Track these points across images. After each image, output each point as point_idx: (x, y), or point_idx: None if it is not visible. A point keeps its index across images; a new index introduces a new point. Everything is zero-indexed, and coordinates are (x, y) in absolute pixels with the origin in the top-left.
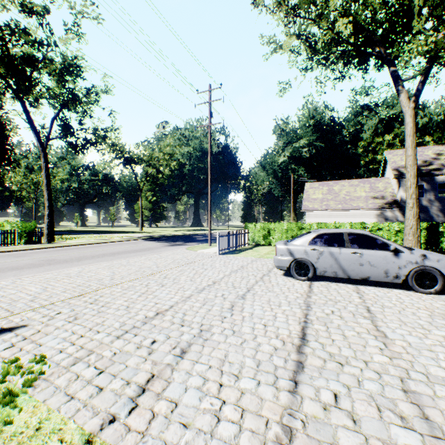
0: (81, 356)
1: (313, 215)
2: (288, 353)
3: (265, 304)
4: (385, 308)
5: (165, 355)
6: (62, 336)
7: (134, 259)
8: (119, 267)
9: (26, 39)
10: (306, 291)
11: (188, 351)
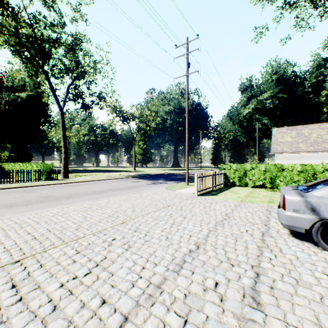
0: None
1: (282, 157)
2: None
3: None
4: None
5: None
6: None
7: (115, 198)
8: (95, 209)
9: (45, 23)
10: None
11: None
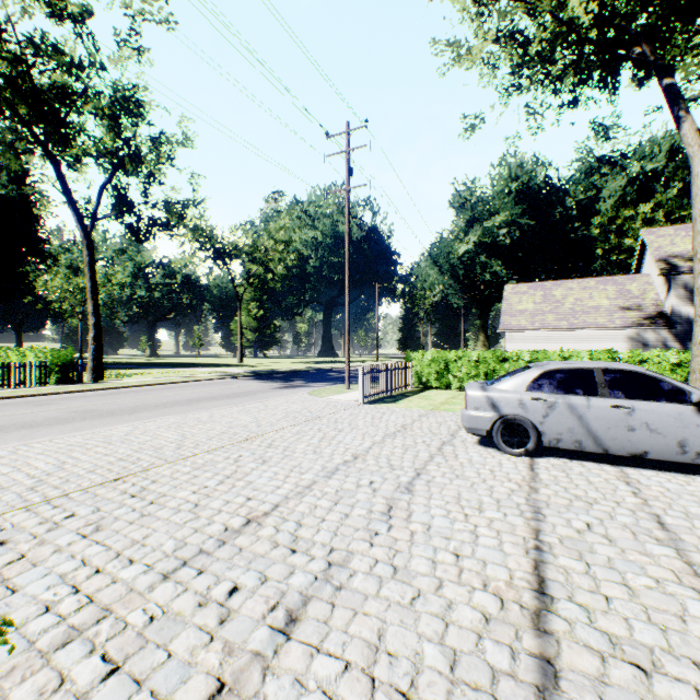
0: (83, 623)
1: (518, 337)
2: (515, 633)
3: (453, 504)
4: (694, 519)
5: (252, 628)
6: (60, 571)
7: (222, 410)
8: (195, 425)
9: (57, 60)
10: (526, 478)
11: (302, 618)
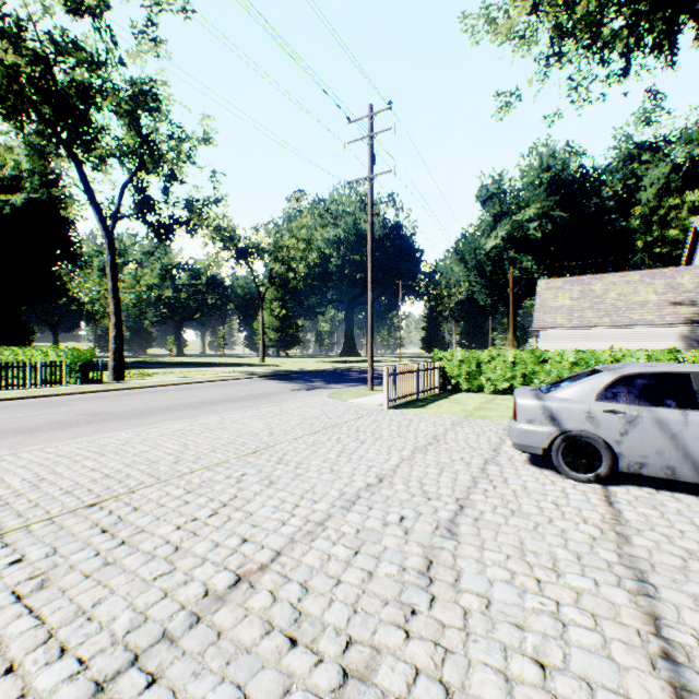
0: None
1: (554, 336)
2: None
3: (516, 560)
4: None
5: None
6: None
7: (234, 414)
8: (201, 433)
9: (77, 57)
10: (607, 518)
11: None
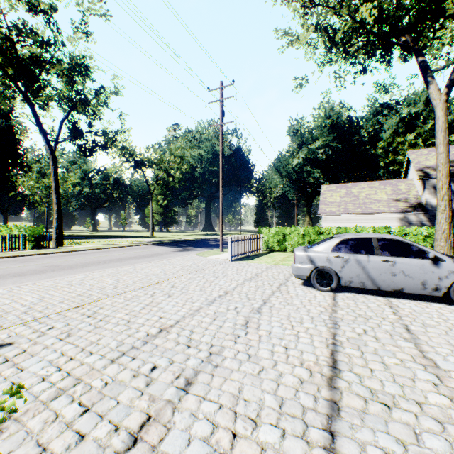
0: (66, 386)
1: (330, 219)
2: (317, 388)
3: (285, 320)
4: (428, 327)
5: (165, 388)
6: (48, 359)
7: (141, 265)
8: (125, 274)
9: (33, 39)
10: (330, 304)
11: (194, 382)
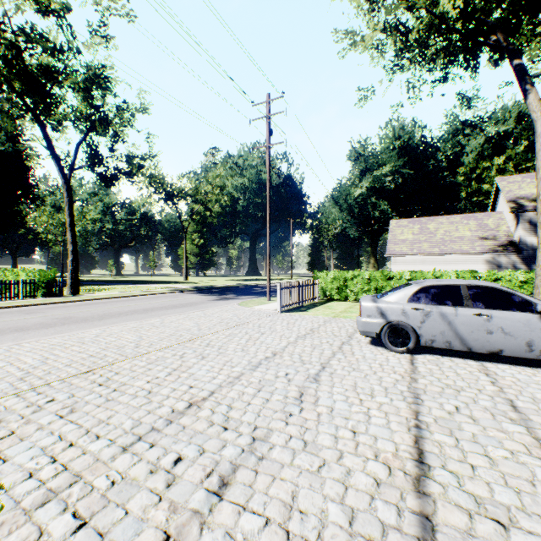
0: (59, 486)
1: (401, 261)
2: (400, 494)
3: (350, 391)
4: (540, 403)
5: (192, 491)
6: (41, 444)
7: (171, 317)
8: (150, 329)
9: (43, 45)
10: (408, 371)
11: (231, 483)
